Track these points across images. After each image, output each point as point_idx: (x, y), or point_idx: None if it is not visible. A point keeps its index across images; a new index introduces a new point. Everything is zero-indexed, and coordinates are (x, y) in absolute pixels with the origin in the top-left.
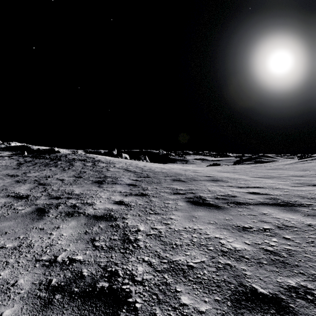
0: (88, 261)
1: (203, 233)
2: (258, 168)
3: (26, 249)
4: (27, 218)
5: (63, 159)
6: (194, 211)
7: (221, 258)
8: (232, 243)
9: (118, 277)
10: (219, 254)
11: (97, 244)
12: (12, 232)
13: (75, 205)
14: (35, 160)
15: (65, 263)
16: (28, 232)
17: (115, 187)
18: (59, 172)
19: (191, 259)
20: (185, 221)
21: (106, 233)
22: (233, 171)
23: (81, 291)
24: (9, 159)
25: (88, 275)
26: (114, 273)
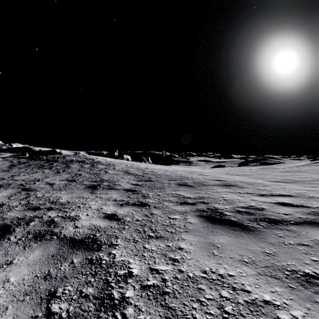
0: None
1: (238, 287)
2: (271, 170)
3: None
4: None
5: (60, 161)
6: (212, 233)
7: None
8: None
9: None
10: None
11: (54, 309)
12: None
13: (53, 220)
14: (30, 162)
15: None
16: None
17: (110, 194)
18: (51, 175)
19: None
20: (203, 255)
21: (78, 278)
22: (244, 173)
23: None
24: (2, 161)
25: None
26: None
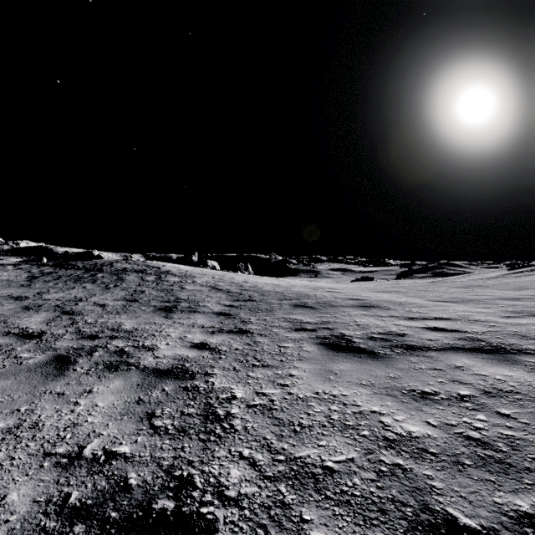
0: (139, 456)
1: (349, 403)
2: (441, 285)
3: (29, 433)
4: (36, 375)
5: (107, 270)
6: (332, 361)
7: (386, 453)
8: (404, 423)
9: (193, 490)
10: (382, 444)
11: (158, 424)
12: (7, 400)
13: (122, 350)
14: (59, 272)
15: (97, 460)
16: (37, 400)
17: (194, 319)
18: (98, 292)
19: (329, 455)
20: (317, 380)
21: (176, 402)
22: (397, 289)
23: (123, 517)
24: (15, 270)
25: (138, 484)
26: (186, 481)
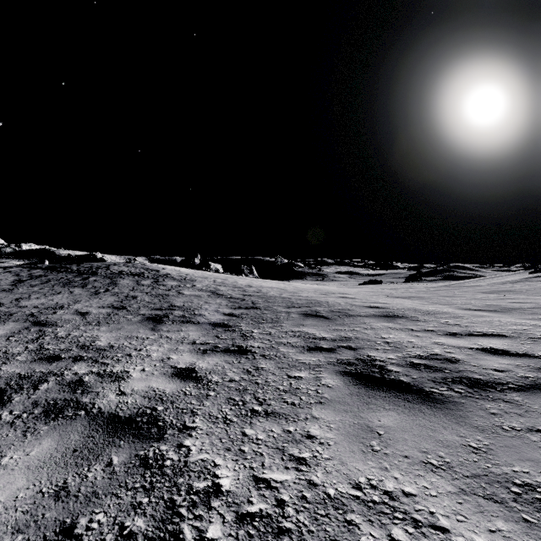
0: None
1: (424, 520)
2: (463, 290)
3: None
4: None
5: (102, 273)
6: (367, 407)
7: None
8: None
9: None
10: None
11: None
12: None
13: (81, 379)
14: (49, 275)
15: None
16: None
17: (185, 331)
18: (84, 298)
19: None
20: (353, 451)
21: (119, 496)
22: (416, 295)
23: None
24: (2, 273)
25: None
26: None
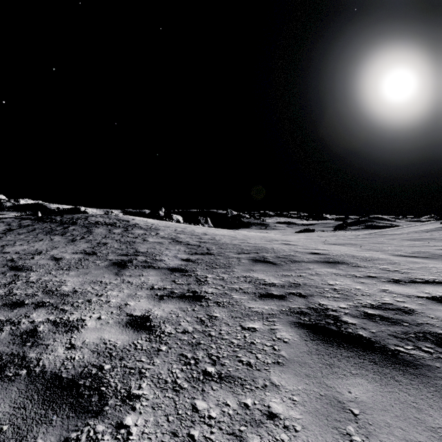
0: None
1: None
2: (389, 237)
3: None
4: None
5: (80, 223)
6: (331, 371)
7: None
8: None
9: None
10: None
11: None
12: None
13: (35, 329)
14: (36, 225)
15: None
16: None
17: (146, 276)
18: (62, 244)
19: None
20: None
21: None
22: (349, 242)
23: None
24: None
25: None
26: None
